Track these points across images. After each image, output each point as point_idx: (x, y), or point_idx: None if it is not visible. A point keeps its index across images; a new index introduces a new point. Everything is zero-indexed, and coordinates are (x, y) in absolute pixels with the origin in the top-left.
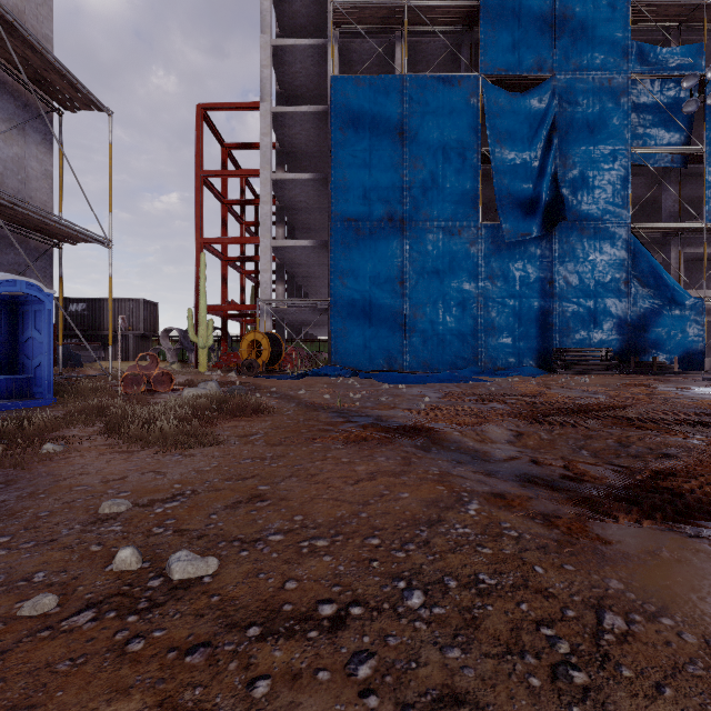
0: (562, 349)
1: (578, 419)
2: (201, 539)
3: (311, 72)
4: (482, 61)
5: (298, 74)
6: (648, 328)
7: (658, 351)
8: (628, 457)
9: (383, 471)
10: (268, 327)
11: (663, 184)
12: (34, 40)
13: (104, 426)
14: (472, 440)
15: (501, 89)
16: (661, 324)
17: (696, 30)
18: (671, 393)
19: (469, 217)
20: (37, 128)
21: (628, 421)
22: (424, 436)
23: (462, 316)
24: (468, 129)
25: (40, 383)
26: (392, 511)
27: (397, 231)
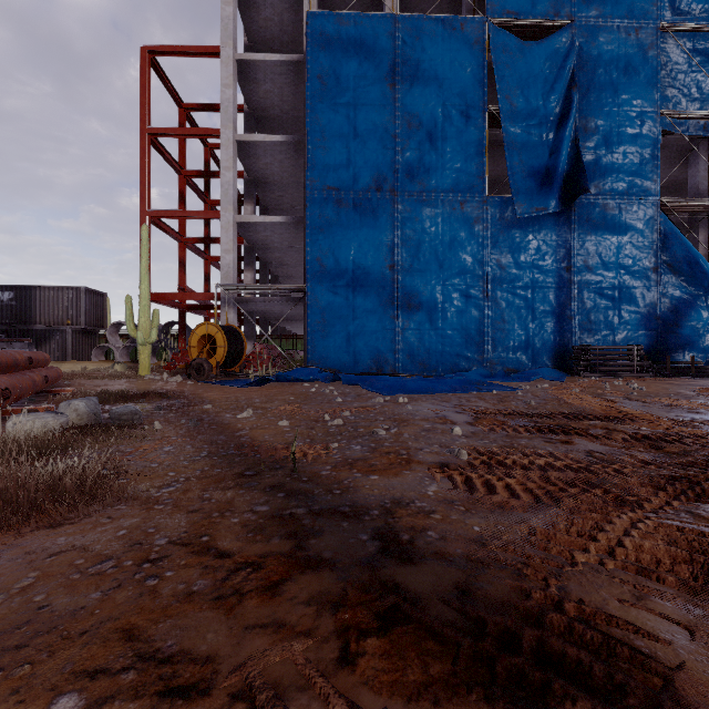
0: (584, 346)
1: None
2: None
3: (285, 20)
4: (489, 1)
5: (269, 22)
6: (680, 322)
7: (691, 349)
8: None
9: None
10: (230, 319)
11: (689, 159)
12: None
13: None
14: None
15: (512, 35)
16: (695, 318)
17: None
18: None
19: (473, 187)
20: None
21: None
22: None
23: (465, 306)
24: (472, 82)
25: None
26: None
27: (387, 203)
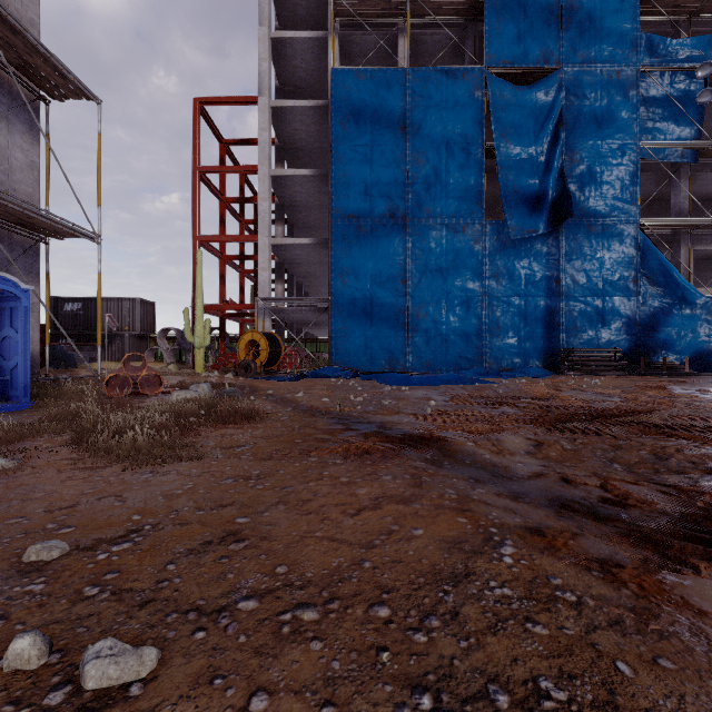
0: (569, 349)
1: (600, 426)
2: (145, 607)
3: (311, 66)
4: (487, 53)
5: (297, 69)
6: (657, 327)
7: (668, 351)
8: (669, 472)
9: (390, 496)
10: (267, 326)
11: (672, 180)
12: (15, 20)
13: (74, 435)
14: (488, 452)
15: (506, 82)
16: (671, 324)
17: (704, 23)
18: (692, 396)
19: (473, 213)
20: (21, 117)
21: (656, 428)
22: (434, 446)
23: (466, 315)
24: (472, 123)
25: (17, 386)
26: (404, 558)
27: (399, 228)
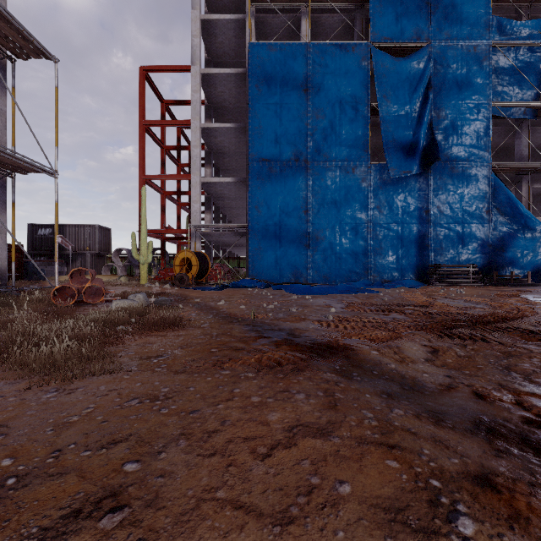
0: (437, 265)
1: (483, 332)
2: None
3: (233, 43)
4: (371, 31)
5: (222, 44)
6: (505, 248)
7: (513, 267)
8: None
9: (305, 424)
10: (197, 247)
11: (516, 133)
12: None
13: (1, 345)
14: (392, 360)
15: (387, 54)
16: (516, 245)
17: (539, 11)
18: None
19: (361, 158)
20: None
21: (534, 334)
22: (342, 355)
23: (355, 238)
24: (360, 86)
25: None
26: None
27: (302, 169)
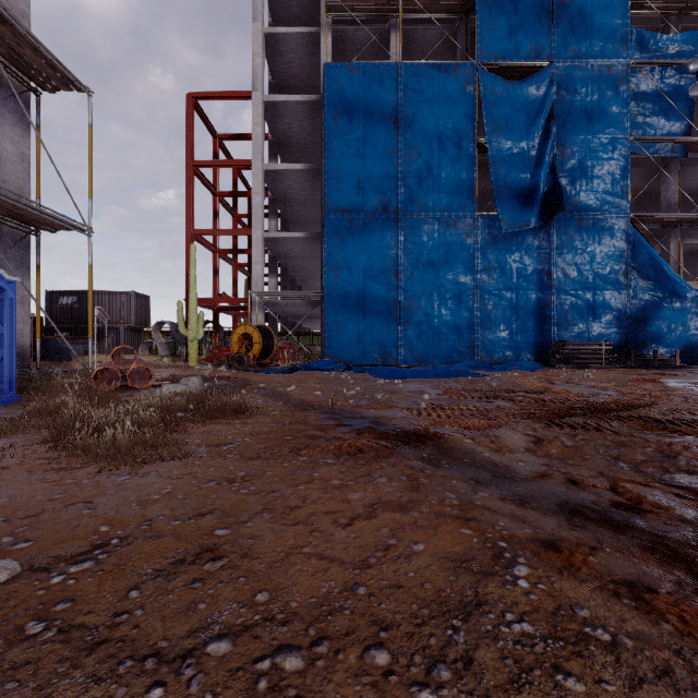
0: (561, 342)
1: (599, 420)
2: (95, 651)
3: (304, 62)
4: (478, 48)
5: (291, 64)
6: (648, 321)
7: (658, 345)
8: (680, 472)
9: (386, 502)
10: (260, 320)
11: (662, 175)
12: (3, 9)
13: (53, 432)
14: (487, 449)
15: (498, 77)
16: (661, 317)
17: (693, 20)
18: (687, 390)
19: (465, 207)
20: (11, 108)
21: (658, 423)
22: (431, 444)
23: (458, 308)
24: (464, 118)
25: (2, 380)
26: (404, 582)
27: (391, 222)
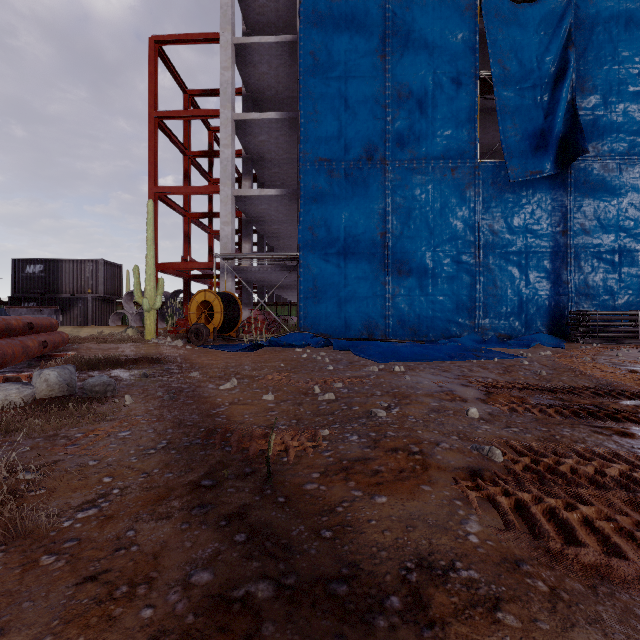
0: (582, 312)
1: None
2: None
3: (280, 5)
4: None
5: (265, 8)
6: None
7: None
8: None
9: None
10: (229, 287)
11: None
12: None
13: None
14: None
15: None
16: None
17: None
18: None
19: (464, 154)
20: None
21: None
22: None
23: (456, 272)
24: (463, 48)
25: None
26: None
27: (377, 172)
